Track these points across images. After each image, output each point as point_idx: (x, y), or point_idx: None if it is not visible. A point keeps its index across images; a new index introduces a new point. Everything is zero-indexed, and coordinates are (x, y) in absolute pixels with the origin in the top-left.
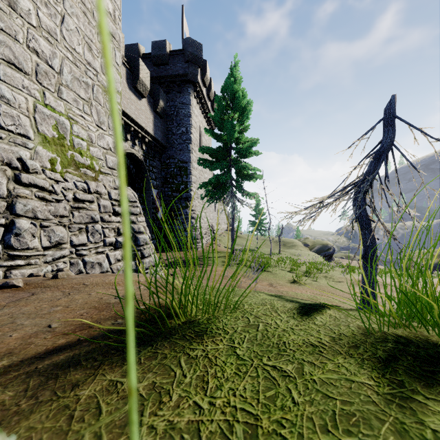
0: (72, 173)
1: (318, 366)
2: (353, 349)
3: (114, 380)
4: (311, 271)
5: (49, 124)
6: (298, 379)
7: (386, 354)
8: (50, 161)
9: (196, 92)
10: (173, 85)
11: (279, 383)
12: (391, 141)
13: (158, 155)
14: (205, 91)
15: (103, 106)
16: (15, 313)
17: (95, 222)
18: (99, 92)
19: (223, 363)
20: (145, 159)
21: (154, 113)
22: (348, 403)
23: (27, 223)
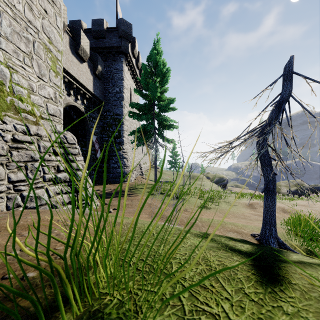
0: (12, 117)
1: None
2: None
3: None
4: (214, 197)
5: None
6: None
7: None
8: None
9: (127, 61)
10: (109, 55)
11: None
12: (288, 93)
13: (97, 108)
14: (134, 61)
15: (44, 61)
16: None
17: (34, 160)
18: (40, 48)
19: None
20: (86, 111)
21: (93, 75)
22: None
23: None
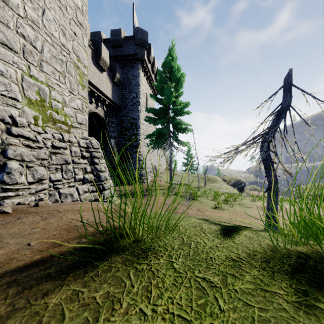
0: (50, 127)
1: (238, 278)
2: (265, 263)
3: (76, 290)
4: (228, 199)
5: (33, 90)
6: (223, 289)
7: (291, 267)
8: (34, 118)
9: (143, 67)
10: (126, 62)
11: (208, 293)
12: (289, 103)
13: (115, 113)
14: (150, 66)
15: (74, 77)
16: (3, 233)
17: (68, 163)
18: (71, 66)
19: (163, 275)
20: (105, 117)
21: (112, 82)
22: (264, 310)
23: (16, 164)
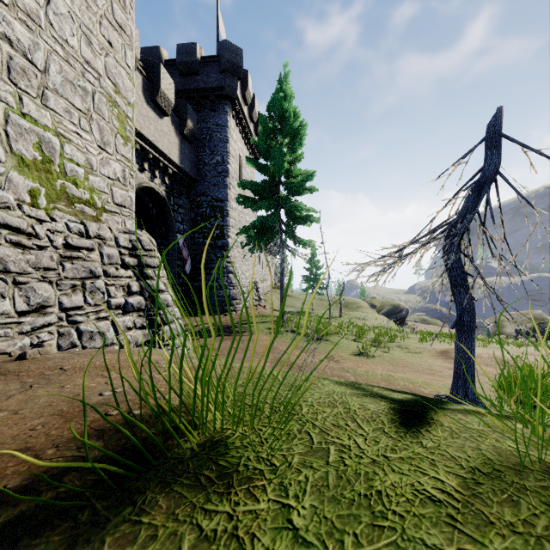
0: (63, 210)
1: None
2: (508, 509)
3: None
4: (381, 339)
5: (29, 141)
6: None
7: None
8: (30, 193)
9: (235, 111)
10: (205, 101)
11: None
12: (494, 169)
13: (186, 190)
14: (246, 110)
15: (108, 122)
16: None
17: (95, 277)
18: (102, 102)
19: None
20: (168, 196)
21: (180, 136)
22: None
23: None
